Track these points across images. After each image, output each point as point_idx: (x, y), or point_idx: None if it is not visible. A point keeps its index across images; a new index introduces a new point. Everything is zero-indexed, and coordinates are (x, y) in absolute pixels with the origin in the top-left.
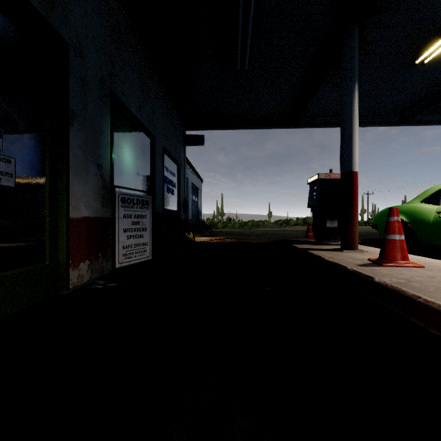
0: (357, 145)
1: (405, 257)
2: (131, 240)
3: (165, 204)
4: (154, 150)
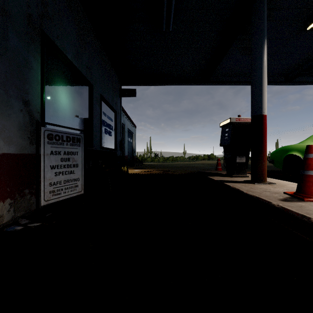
0: (266, 92)
1: None
2: (60, 177)
3: (103, 143)
4: (92, 96)
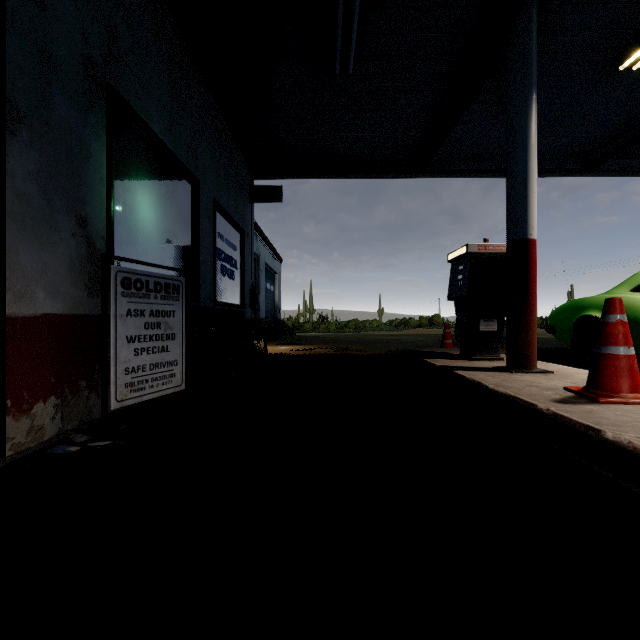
0: (535, 196)
1: (638, 386)
2: (144, 357)
3: (217, 295)
4: (198, 203)
